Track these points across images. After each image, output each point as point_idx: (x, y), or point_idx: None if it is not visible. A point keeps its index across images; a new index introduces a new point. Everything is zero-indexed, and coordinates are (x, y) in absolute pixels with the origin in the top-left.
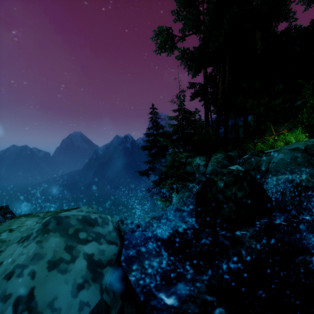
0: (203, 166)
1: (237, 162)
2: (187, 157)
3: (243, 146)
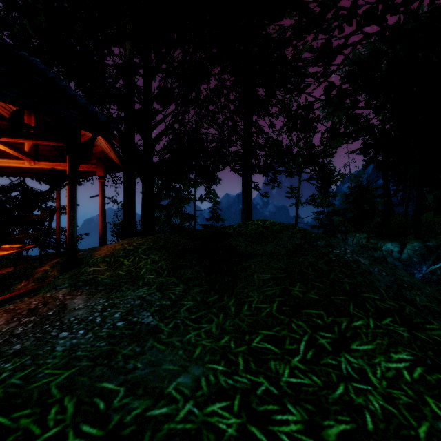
0: (397, 252)
1: (437, 252)
2: (368, 239)
3: (437, 228)
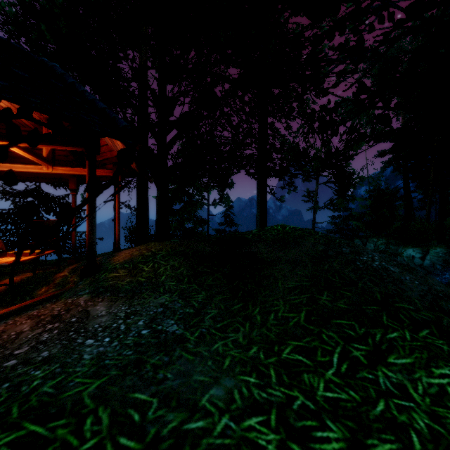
0: (419, 258)
1: None
2: (387, 244)
3: None
